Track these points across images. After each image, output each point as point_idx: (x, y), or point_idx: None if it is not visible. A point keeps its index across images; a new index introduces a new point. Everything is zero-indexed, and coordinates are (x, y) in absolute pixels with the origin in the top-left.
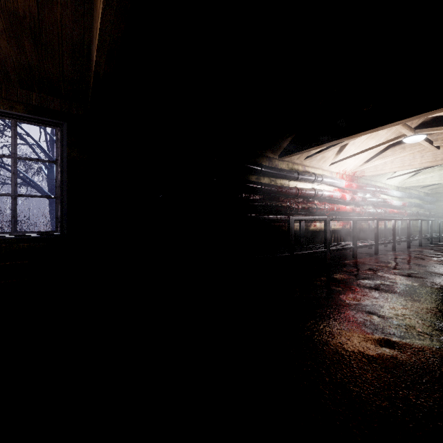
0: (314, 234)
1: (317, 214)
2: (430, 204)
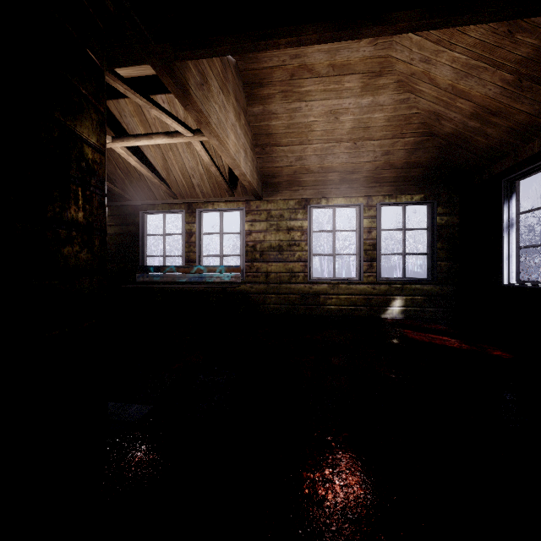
0: None
1: None
2: None
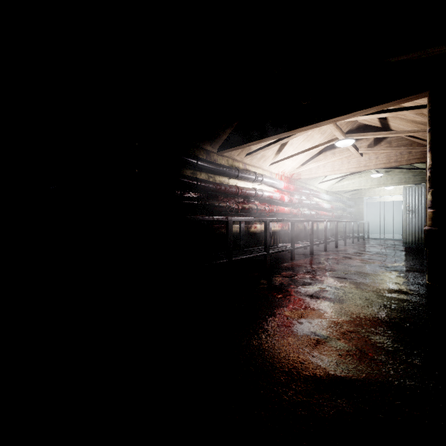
0: (255, 237)
1: (257, 216)
2: (350, 208)
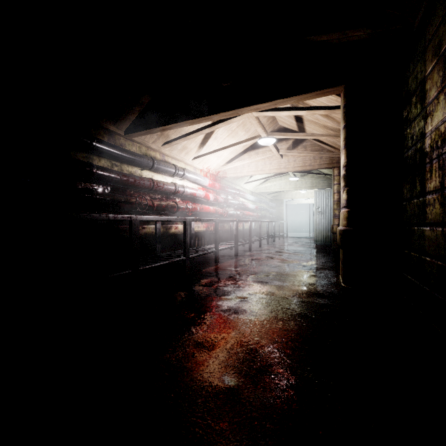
0: (176, 238)
1: (179, 215)
2: (272, 209)
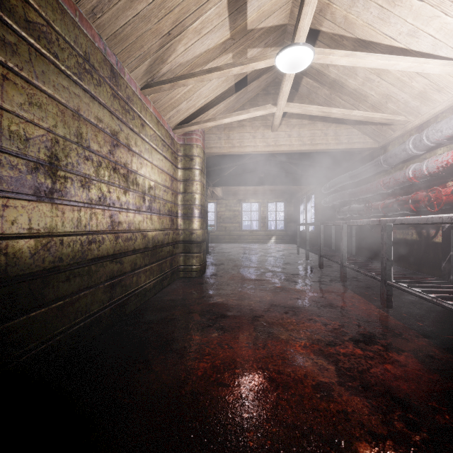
0: None
1: None
2: None
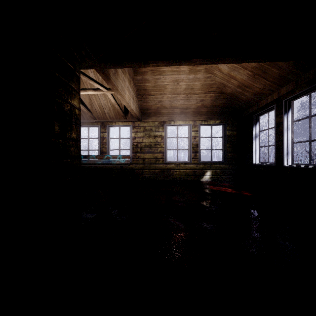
0: None
1: None
2: None
